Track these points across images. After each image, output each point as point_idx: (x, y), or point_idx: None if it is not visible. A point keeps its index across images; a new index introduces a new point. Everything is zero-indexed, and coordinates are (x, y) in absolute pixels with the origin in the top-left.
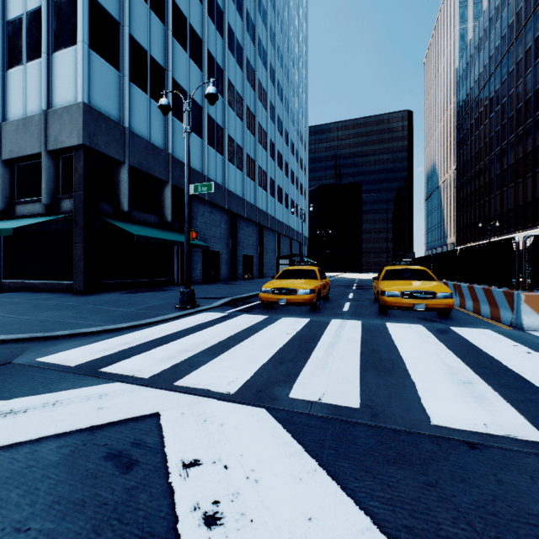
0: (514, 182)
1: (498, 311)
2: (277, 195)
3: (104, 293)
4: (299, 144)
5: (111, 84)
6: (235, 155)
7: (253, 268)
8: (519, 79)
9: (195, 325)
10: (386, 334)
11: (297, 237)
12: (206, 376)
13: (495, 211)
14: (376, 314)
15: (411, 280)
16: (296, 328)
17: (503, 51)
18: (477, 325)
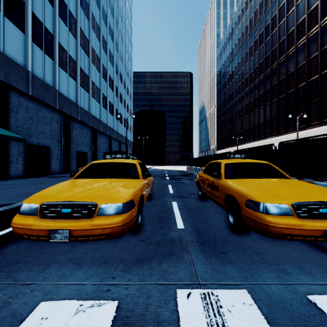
0: (248, 114)
1: None
2: (109, 109)
3: None
4: (126, 77)
5: None
6: (68, 64)
7: (88, 162)
8: (251, 57)
9: None
10: None
11: (125, 141)
12: None
13: (238, 131)
14: (234, 236)
15: (264, 177)
16: None
17: (242, 41)
18: None
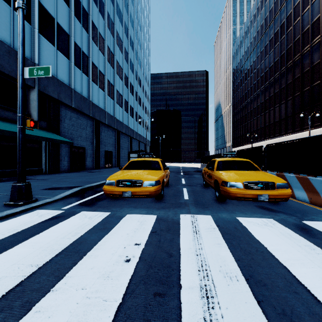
0: (264, 112)
1: (320, 197)
2: (130, 112)
3: None
4: (144, 81)
5: None
6: (98, 78)
7: (113, 160)
8: (266, 55)
9: None
10: (257, 245)
11: (143, 140)
12: None
13: (253, 128)
14: (217, 202)
15: (241, 170)
16: (141, 241)
17: (257, 39)
18: (317, 215)
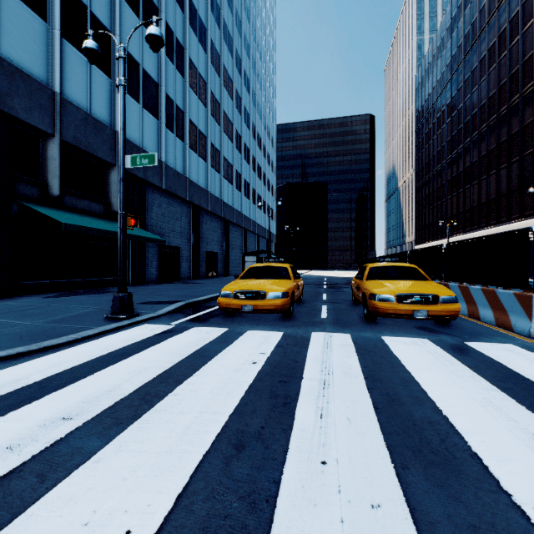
0: (470, 184)
1: (508, 317)
2: (244, 190)
3: (22, 297)
4: (266, 139)
5: (34, 36)
6: (197, 142)
7: (218, 265)
8: (474, 86)
9: (118, 349)
10: (392, 358)
11: (265, 233)
12: (51, 530)
13: (452, 212)
14: (363, 322)
15: (401, 279)
16: (266, 351)
17: (459, 60)
18: (492, 337)
